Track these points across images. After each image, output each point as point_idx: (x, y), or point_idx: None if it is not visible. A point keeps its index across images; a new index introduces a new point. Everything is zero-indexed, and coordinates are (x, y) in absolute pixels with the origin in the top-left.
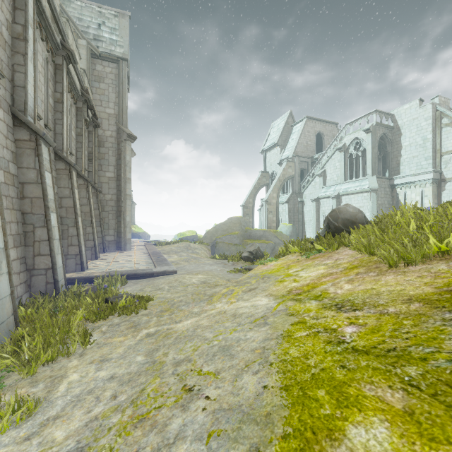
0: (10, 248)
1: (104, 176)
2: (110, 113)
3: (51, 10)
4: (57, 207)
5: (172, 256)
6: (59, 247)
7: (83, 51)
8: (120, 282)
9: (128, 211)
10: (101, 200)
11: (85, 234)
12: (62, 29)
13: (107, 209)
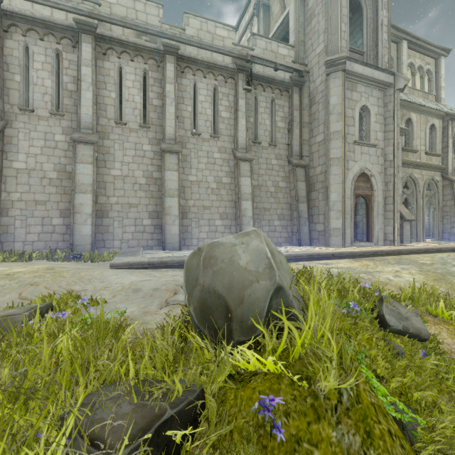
0: (55, 217)
1: (314, 144)
2: (320, 51)
3: (135, 30)
4: (157, 190)
5: (340, 263)
6: (90, 220)
7: (292, 5)
8: (88, 258)
9: (335, 184)
10: (312, 176)
11: (237, 218)
12: (158, 32)
13: (317, 187)
